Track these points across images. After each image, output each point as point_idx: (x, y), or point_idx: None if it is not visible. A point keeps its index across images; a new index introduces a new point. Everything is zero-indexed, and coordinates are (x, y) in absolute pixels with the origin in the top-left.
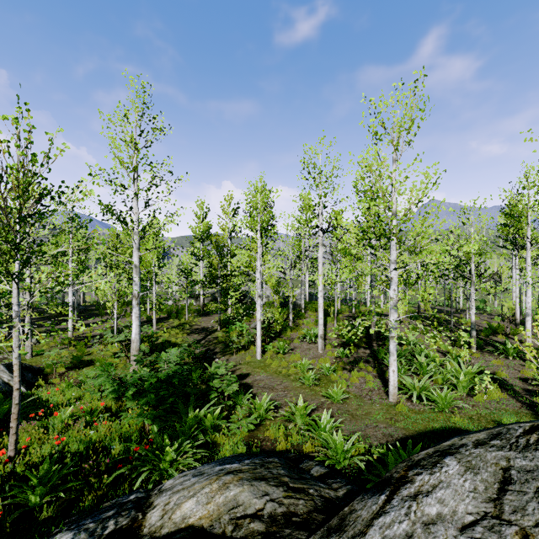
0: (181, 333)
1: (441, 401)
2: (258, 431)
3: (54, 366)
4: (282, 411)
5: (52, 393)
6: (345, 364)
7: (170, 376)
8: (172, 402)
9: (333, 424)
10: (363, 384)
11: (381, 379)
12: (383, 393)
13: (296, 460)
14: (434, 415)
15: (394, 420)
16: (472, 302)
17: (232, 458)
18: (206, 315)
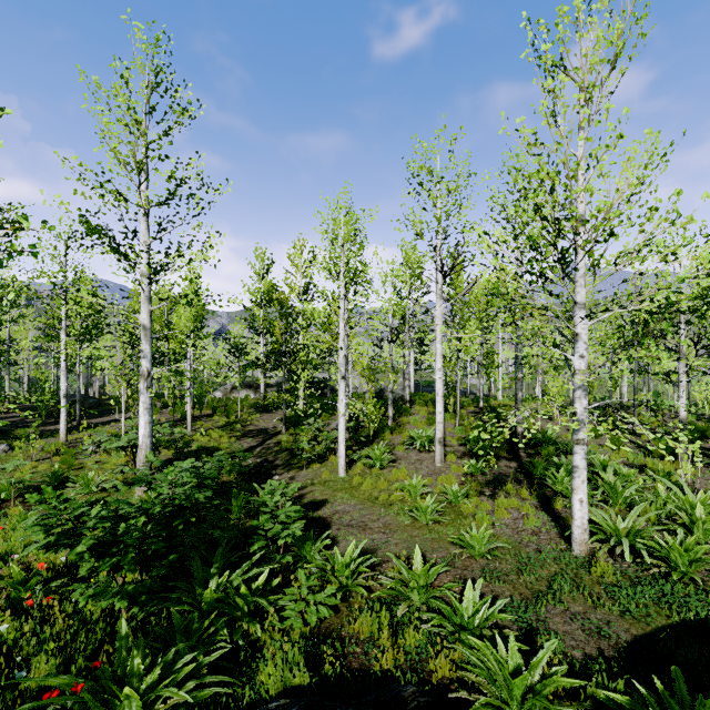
0: (227, 436)
1: (679, 558)
2: (337, 618)
3: (12, 488)
4: (383, 576)
5: None
6: (482, 485)
7: (170, 512)
8: (179, 559)
9: (486, 613)
10: (519, 521)
11: (548, 512)
12: (558, 539)
13: None
14: (670, 586)
15: (596, 597)
16: (682, 387)
17: None
18: (268, 411)
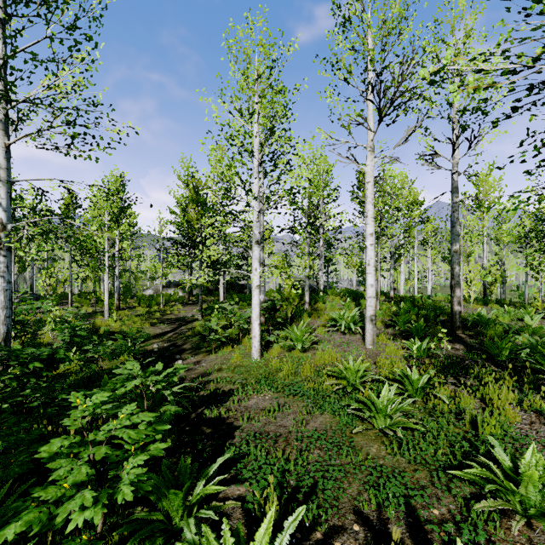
0: (140, 321)
1: None
2: None
3: None
4: None
5: None
6: (439, 370)
7: None
8: None
9: None
10: (540, 428)
11: None
12: None
13: None
14: None
15: None
16: None
17: None
18: (191, 304)
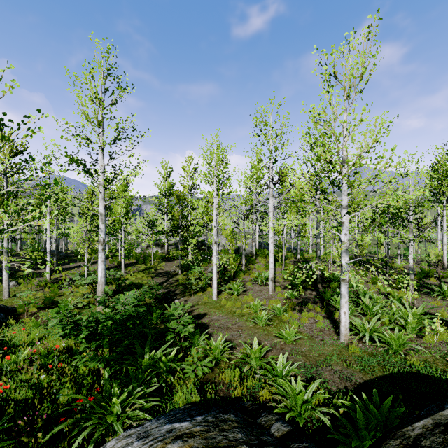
0: (146, 276)
1: (394, 343)
2: (213, 374)
3: (25, 307)
4: (237, 353)
5: (18, 333)
6: (295, 305)
7: (125, 318)
8: (128, 343)
9: (289, 369)
10: (313, 324)
11: (330, 319)
12: (334, 334)
13: (253, 412)
14: (388, 357)
15: (349, 362)
16: (410, 248)
17: (184, 412)
18: (170, 261)
